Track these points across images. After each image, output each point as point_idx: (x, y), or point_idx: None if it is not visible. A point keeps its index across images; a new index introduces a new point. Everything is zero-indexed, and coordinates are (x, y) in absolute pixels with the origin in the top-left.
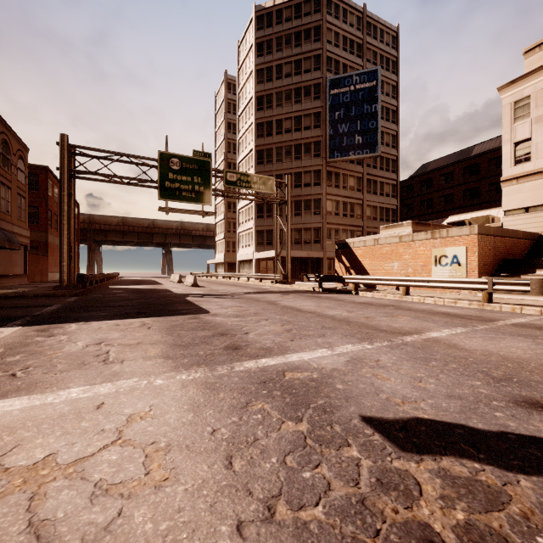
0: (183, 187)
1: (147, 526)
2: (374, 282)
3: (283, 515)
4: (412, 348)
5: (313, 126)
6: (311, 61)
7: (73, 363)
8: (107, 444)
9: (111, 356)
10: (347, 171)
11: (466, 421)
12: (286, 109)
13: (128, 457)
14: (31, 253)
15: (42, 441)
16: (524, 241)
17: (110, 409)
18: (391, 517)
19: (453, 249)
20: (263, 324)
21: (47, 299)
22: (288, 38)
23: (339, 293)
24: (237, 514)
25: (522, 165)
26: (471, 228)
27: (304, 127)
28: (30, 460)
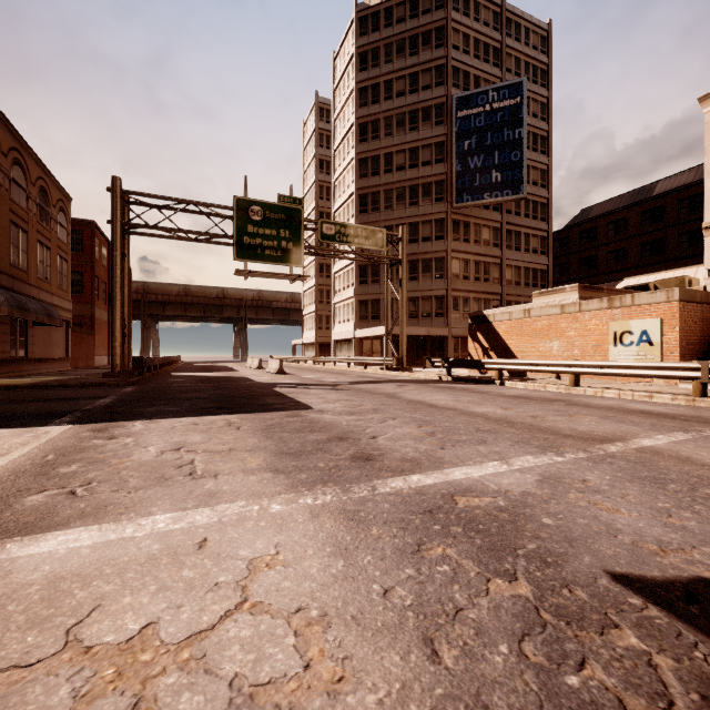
0: (266, 244)
1: None
2: (528, 369)
3: None
4: (626, 462)
5: (434, 161)
6: (432, 74)
7: (149, 477)
8: (229, 609)
9: (198, 468)
10: (480, 220)
11: None
12: (398, 139)
13: (268, 635)
14: (74, 331)
15: (132, 601)
16: None
17: (219, 549)
18: None
19: (641, 322)
20: (391, 425)
21: (98, 390)
22: (401, 45)
23: (477, 383)
24: None
25: None
26: (668, 293)
27: (422, 162)
28: (119, 633)
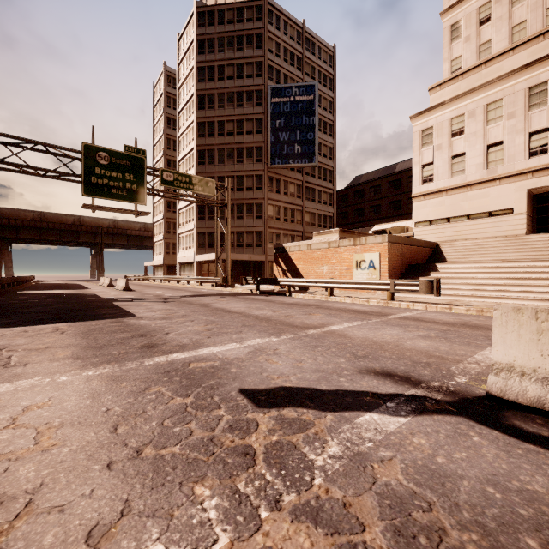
0: (113, 184)
1: (30, 474)
2: (305, 285)
3: (148, 454)
4: (310, 338)
5: (255, 132)
6: (253, 67)
7: None
8: None
9: (13, 361)
10: (288, 178)
11: (316, 385)
12: (228, 112)
13: (20, 435)
14: None
15: None
16: (425, 249)
17: (6, 403)
18: (227, 445)
19: (370, 254)
20: (187, 325)
21: None
22: (231, 40)
23: (275, 295)
24: (110, 458)
25: (427, 184)
26: (383, 237)
27: (246, 131)
28: None
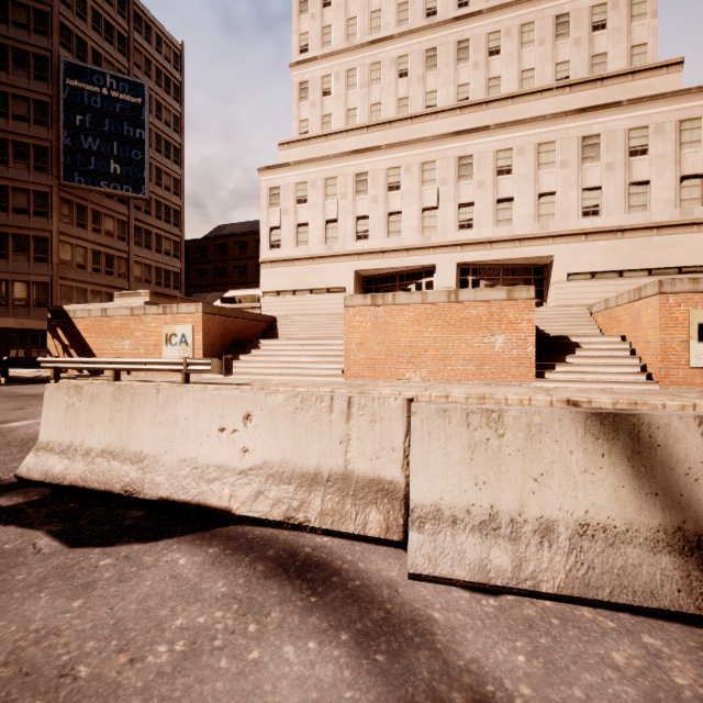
0: None
1: None
2: (79, 367)
3: None
4: None
5: (33, 120)
6: (30, 14)
7: None
8: None
9: None
10: (101, 208)
11: None
12: None
13: None
14: None
15: None
16: (259, 323)
17: None
18: None
19: (182, 327)
20: None
21: None
22: None
23: (33, 383)
24: None
25: (275, 250)
26: (197, 306)
27: (13, 114)
28: None
